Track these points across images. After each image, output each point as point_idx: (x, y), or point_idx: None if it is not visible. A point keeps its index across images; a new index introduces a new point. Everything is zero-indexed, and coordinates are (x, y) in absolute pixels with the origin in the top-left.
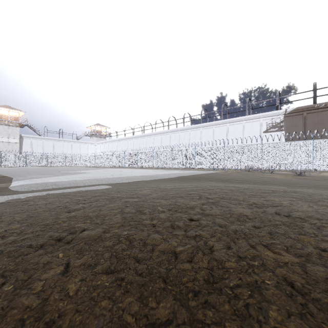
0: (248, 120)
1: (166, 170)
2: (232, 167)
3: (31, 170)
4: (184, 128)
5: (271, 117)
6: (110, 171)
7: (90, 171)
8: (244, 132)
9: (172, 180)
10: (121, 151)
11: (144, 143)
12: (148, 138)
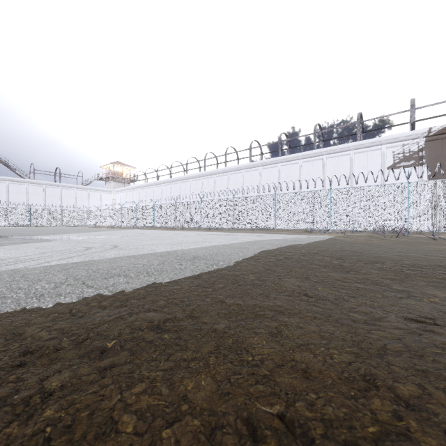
0: (361, 148)
1: (228, 234)
2: (346, 227)
3: None
4: (251, 165)
5: (402, 143)
6: (111, 235)
7: (63, 237)
8: (354, 170)
9: (270, 272)
10: (151, 203)
11: (187, 189)
12: (193, 182)
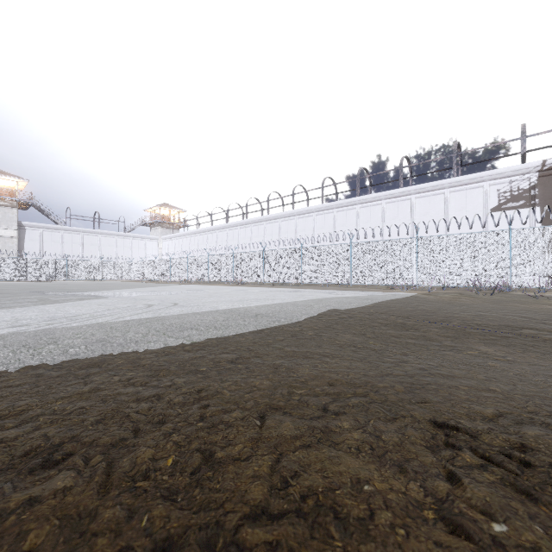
0: (458, 186)
1: (294, 291)
2: (436, 282)
3: (0, 289)
4: (324, 207)
5: (510, 179)
6: (165, 292)
7: (115, 293)
8: (449, 212)
9: (329, 328)
10: (204, 253)
11: (246, 236)
12: (254, 228)
